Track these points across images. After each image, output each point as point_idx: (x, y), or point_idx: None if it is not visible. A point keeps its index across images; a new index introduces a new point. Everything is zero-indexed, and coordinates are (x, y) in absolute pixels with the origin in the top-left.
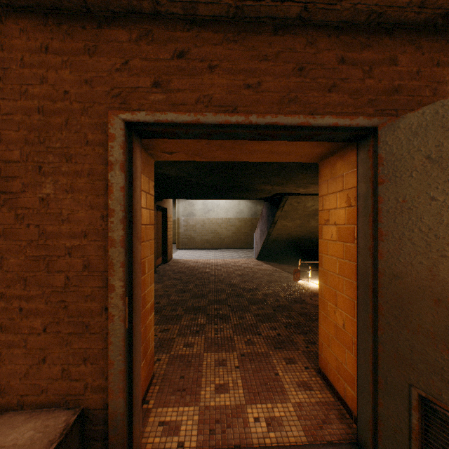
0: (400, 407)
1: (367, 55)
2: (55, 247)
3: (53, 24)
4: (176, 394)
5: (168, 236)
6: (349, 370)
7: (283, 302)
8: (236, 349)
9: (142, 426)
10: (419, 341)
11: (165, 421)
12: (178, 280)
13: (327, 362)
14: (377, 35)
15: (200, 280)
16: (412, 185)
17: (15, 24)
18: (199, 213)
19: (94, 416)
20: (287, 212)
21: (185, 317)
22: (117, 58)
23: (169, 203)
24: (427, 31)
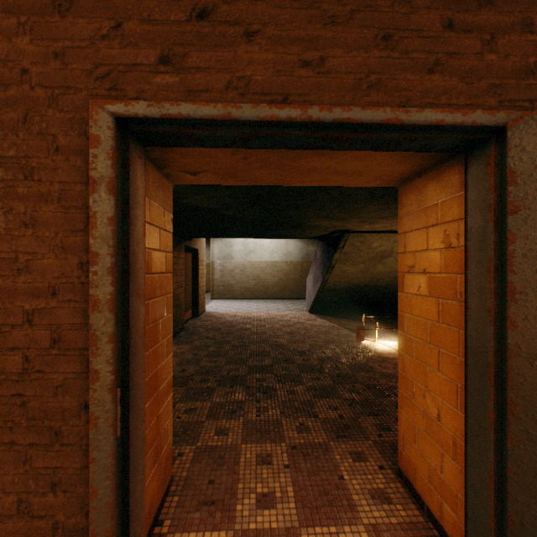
0: None
1: (488, 17)
2: (6, 311)
3: None
4: (202, 510)
5: (200, 284)
6: (447, 481)
7: (344, 370)
8: (285, 439)
9: None
10: None
11: None
12: (211, 340)
13: (411, 463)
14: None
15: (238, 340)
16: None
17: None
18: (238, 255)
19: None
20: (348, 255)
21: (218, 391)
22: (104, 19)
23: (201, 242)
24: None
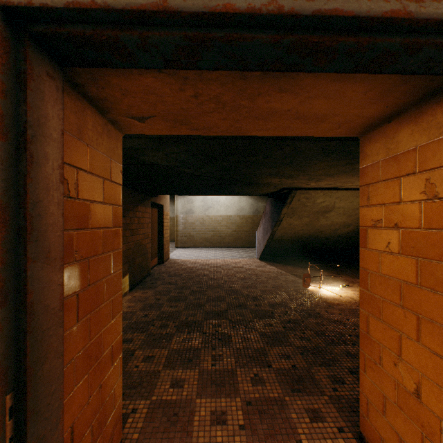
0: None
1: None
2: None
3: None
4: None
5: (165, 235)
6: None
7: (293, 316)
8: (240, 392)
9: None
10: None
11: None
12: (173, 285)
13: (377, 433)
14: None
15: (197, 285)
16: None
17: None
18: (198, 210)
19: None
20: (295, 209)
21: (176, 337)
22: None
23: (166, 199)
24: None
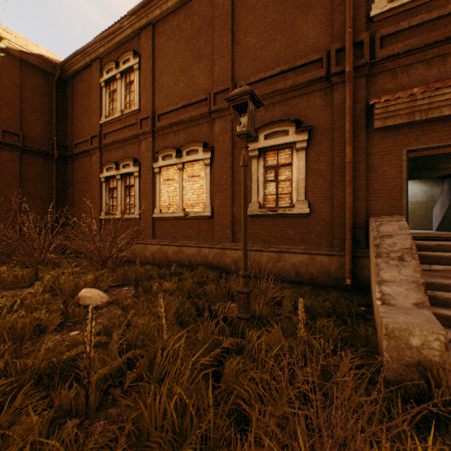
0: None
1: None
2: (386, 181)
3: (385, 131)
4: None
5: None
6: None
7: None
8: None
9: None
10: None
11: None
12: None
13: None
14: None
15: None
16: None
17: (375, 133)
18: None
19: None
20: None
21: None
22: (403, 135)
23: None
24: None
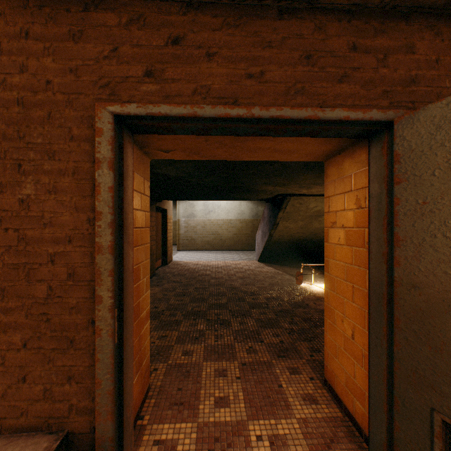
0: (420, 432)
1: (382, 42)
2: (36, 253)
3: (34, 6)
4: (173, 408)
5: (168, 238)
6: (358, 384)
7: (285, 307)
8: (237, 358)
9: (135, 445)
10: (442, 360)
11: (161, 440)
12: (178, 283)
13: (334, 373)
14: (392, 20)
15: (200, 283)
16: (435, 185)
17: None
18: (200, 214)
19: (79, 441)
20: (290, 214)
21: (184, 322)
22: (105, 44)
23: (169, 204)
24: (447, 16)
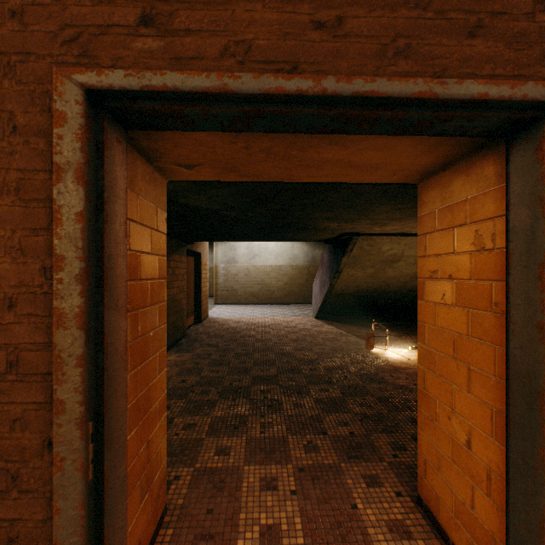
0: None
1: None
2: None
3: None
4: None
5: (203, 289)
6: (479, 519)
7: (353, 381)
8: (292, 459)
9: None
10: None
11: None
12: (213, 348)
13: (434, 492)
14: None
15: (242, 348)
16: None
17: None
18: (243, 259)
19: None
20: (357, 258)
21: (220, 404)
22: None
23: (204, 246)
24: None
